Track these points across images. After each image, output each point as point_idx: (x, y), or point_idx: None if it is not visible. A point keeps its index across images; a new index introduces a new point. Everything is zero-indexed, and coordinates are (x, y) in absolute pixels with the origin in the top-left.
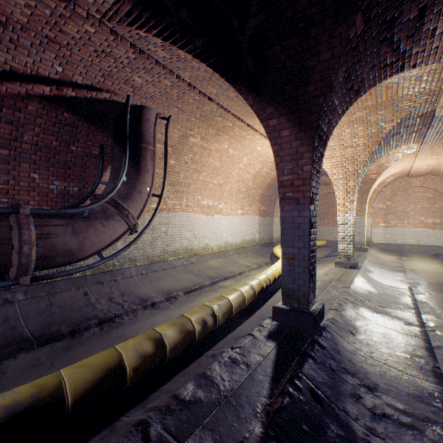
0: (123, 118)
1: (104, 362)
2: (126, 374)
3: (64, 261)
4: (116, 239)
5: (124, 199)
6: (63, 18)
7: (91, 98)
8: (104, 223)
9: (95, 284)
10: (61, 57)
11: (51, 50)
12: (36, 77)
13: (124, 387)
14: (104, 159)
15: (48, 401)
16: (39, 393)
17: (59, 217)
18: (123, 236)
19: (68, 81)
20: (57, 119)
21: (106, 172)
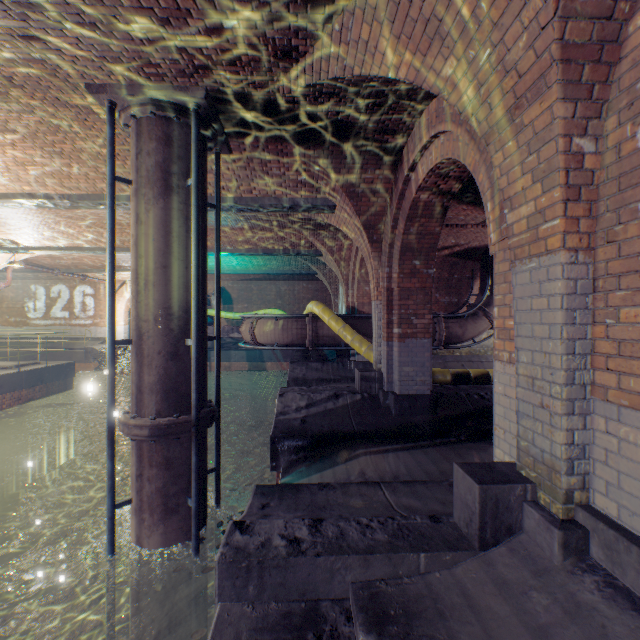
0: (486, 252)
1: (481, 371)
2: (490, 378)
3: (455, 342)
4: (482, 331)
5: (487, 306)
6: (460, 230)
7: (467, 247)
8: (475, 321)
9: (467, 361)
10: (455, 237)
11: (451, 236)
12: (442, 248)
13: (489, 383)
14: (473, 278)
15: (466, 374)
16: (463, 371)
17: (452, 318)
18: (486, 330)
19: (456, 244)
20: (448, 263)
21: (474, 287)
